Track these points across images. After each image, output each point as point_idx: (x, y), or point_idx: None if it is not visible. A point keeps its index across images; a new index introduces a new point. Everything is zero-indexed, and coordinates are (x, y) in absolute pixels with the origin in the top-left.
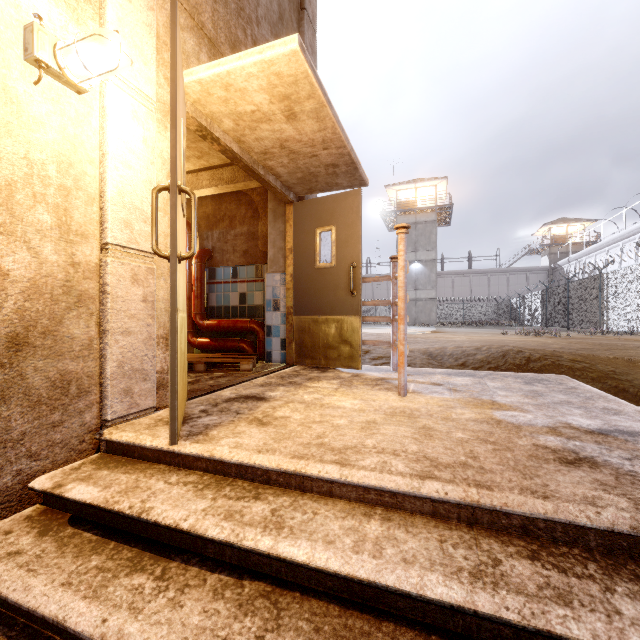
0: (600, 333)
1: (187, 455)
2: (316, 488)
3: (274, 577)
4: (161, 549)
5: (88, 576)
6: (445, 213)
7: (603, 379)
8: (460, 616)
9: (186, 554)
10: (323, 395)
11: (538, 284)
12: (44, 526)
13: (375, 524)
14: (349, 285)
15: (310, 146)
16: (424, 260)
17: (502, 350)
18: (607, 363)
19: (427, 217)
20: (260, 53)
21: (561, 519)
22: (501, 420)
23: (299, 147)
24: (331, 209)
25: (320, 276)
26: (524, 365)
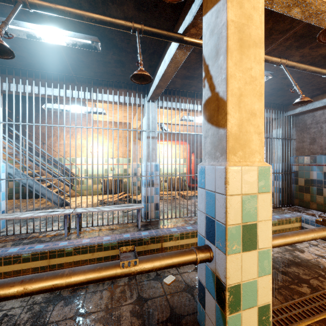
0: None
1: None
2: None
3: None
4: None
5: None
6: None
7: None
8: None
9: None
10: None
11: None
12: None
13: None
14: None
15: None
16: None
17: None
18: None
19: None
20: None
21: None
22: None
23: None
24: None
25: None
26: None
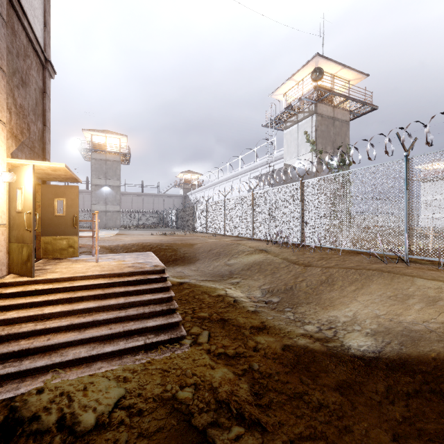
0: (191, 233)
1: (39, 280)
2: (78, 279)
3: (73, 291)
4: (43, 294)
5: (30, 298)
6: (126, 157)
7: (173, 252)
8: (106, 285)
9: (50, 293)
10: (68, 265)
11: (178, 204)
12: (1, 300)
13: (92, 280)
14: (73, 224)
15: (58, 175)
16: (112, 185)
17: (142, 244)
18: (177, 246)
19: (114, 158)
20: (50, 164)
21: (123, 272)
22: (123, 263)
23: (53, 174)
24: (63, 191)
25: (57, 219)
26: (150, 249)
